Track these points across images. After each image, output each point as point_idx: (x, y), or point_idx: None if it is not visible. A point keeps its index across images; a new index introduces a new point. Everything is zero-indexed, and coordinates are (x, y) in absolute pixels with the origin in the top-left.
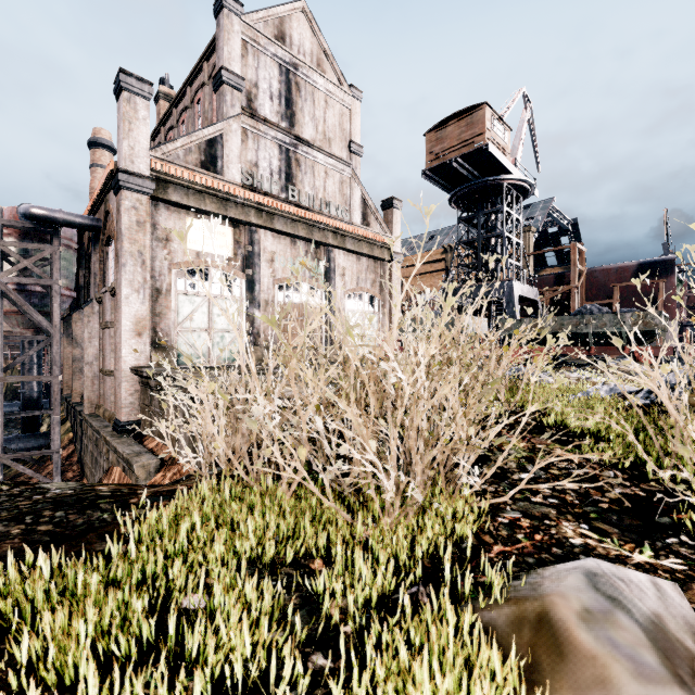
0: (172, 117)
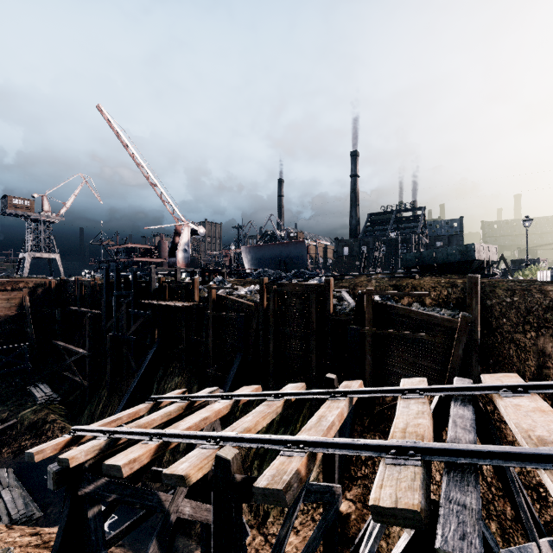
0: None
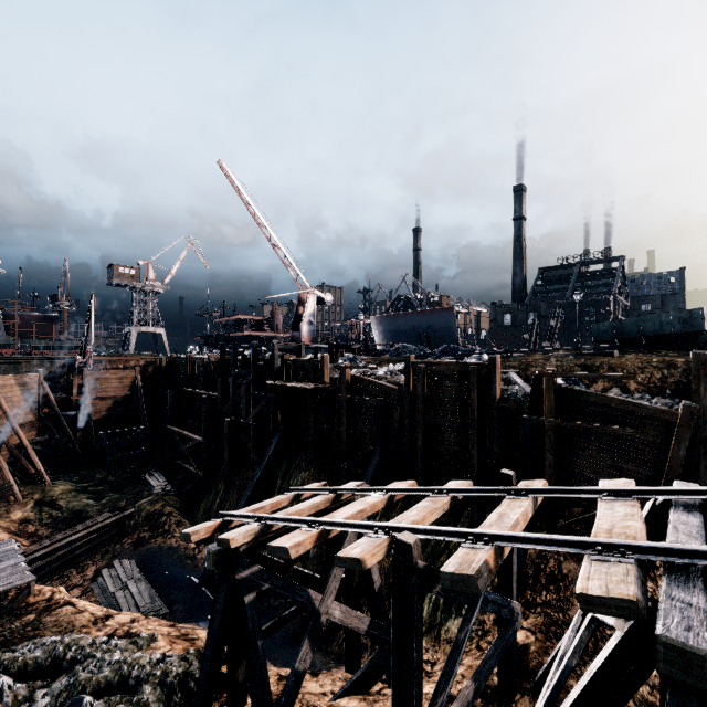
0: None
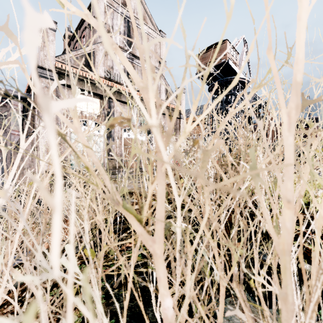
0: (71, 46)
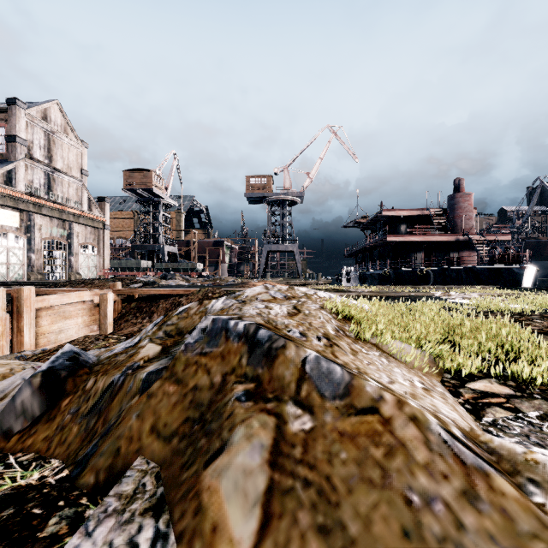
0: None
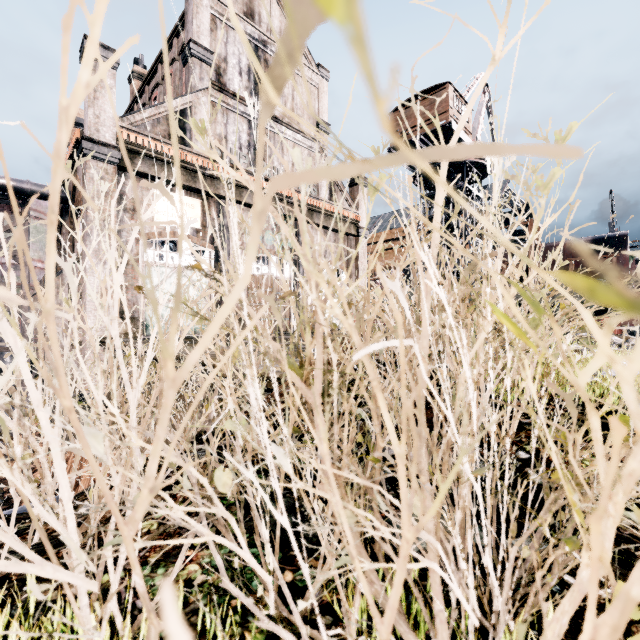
0: (144, 95)
